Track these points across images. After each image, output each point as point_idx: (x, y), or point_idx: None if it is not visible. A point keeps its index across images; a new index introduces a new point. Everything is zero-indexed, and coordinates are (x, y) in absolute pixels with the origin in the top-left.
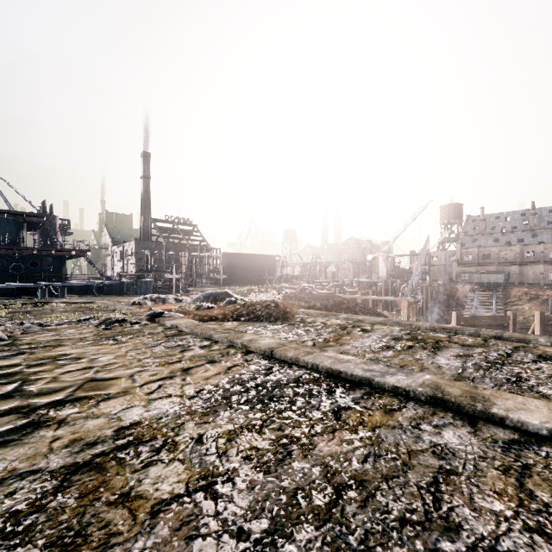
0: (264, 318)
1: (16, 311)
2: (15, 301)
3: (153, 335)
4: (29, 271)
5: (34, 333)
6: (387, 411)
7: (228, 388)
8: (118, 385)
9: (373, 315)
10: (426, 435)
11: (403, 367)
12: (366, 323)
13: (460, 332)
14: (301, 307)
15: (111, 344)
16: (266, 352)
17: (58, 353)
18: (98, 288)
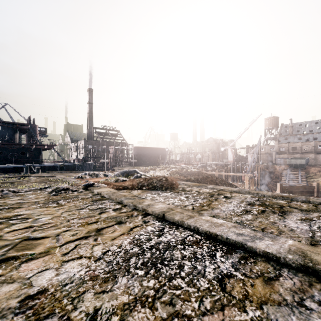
0: (158, 188)
1: (6, 182)
2: (9, 175)
3: (83, 199)
4: (20, 157)
5: (7, 197)
6: (266, 281)
7: (129, 249)
8: (44, 244)
9: (228, 185)
10: (316, 318)
11: (264, 230)
12: (227, 192)
13: (294, 199)
14: (182, 180)
15: (53, 207)
16: (159, 215)
17: (14, 213)
18: (60, 167)
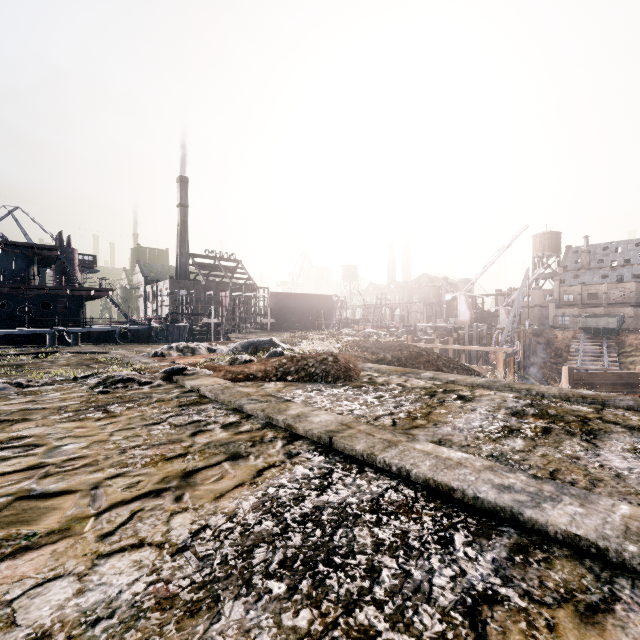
0: (319, 377)
1: (7, 364)
2: (17, 350)
3: (162, 402)
4: (41, 314)
5: (3, 398)
6: (584, 614)
7: (252, 524)
8: (62, 510)
9: (462, 371)
10: None
11: (556, 476)
12: (462, 386)
13: (610, 403)
14: (367, 360)
15: (96, 419)
16: (322, 439)
17: (10, 434)
18: (122, 334)
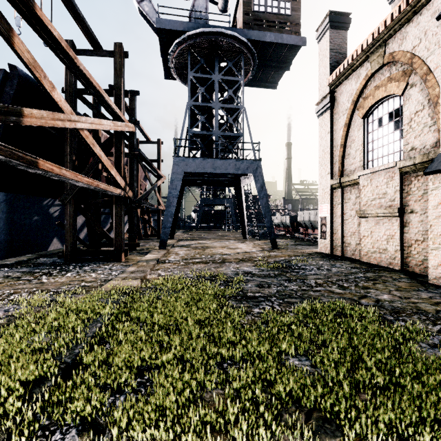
0: None
1: None
2: None
3: None
4: None
5: None
6: None
7: None
8: None
9: None
10: None
11: None
12: None
13: None
14: None
15: None
16: None
17: None
18: None
